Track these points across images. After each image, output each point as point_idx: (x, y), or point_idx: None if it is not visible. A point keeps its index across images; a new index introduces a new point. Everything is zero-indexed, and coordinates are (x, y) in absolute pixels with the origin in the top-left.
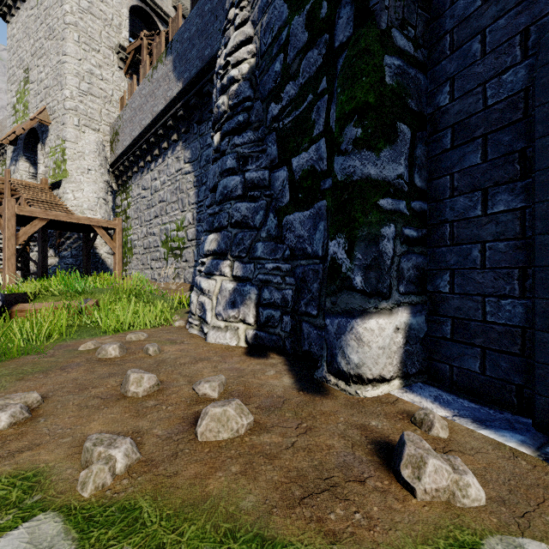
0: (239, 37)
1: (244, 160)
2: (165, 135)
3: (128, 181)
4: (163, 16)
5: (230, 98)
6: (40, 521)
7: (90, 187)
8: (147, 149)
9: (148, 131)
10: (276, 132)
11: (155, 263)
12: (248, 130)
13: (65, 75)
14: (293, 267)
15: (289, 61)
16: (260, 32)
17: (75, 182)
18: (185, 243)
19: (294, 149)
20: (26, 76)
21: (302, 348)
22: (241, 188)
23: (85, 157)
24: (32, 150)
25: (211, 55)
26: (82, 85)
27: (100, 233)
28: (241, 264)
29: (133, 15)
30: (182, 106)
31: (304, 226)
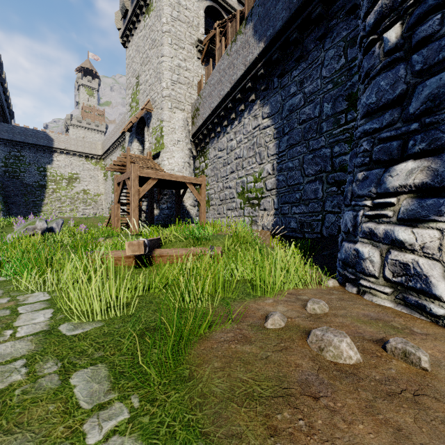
0: None
1: None
2: (242, 99)
3: (205, 146)
4: (228, 9)
5: None
6: None
7: (179, 154)
8: (224, 116)
9: (226, 99)
10: None
11: (231, 212)
12: None
13: (163, 72)
14: None
15: None
16: None
17: (169, 151)
18: (263, 193)
19: None
20: (137, 81)
21: None
22: None
23: (175, 131)
24: (140, 133)
25: None
26: (173, 77)
27: (191, 188)
28: None
29: (206, 15)
30: (262, 65)
31: None
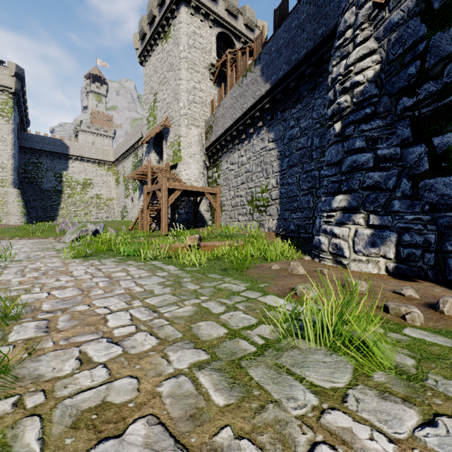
0: (362, 51)
1: (373, 141)
2: (252, 124)
3: (218, 159)
4: (237, 34)
5: (354, 97)
6: (411, 329)
7: (195, 166)
8: (235, 135)
9: (238, 122)
10: (410, 119)
11: (242, 217)
12: (375, 119)
13: (180, 93)
14: (434, 217)
15: (428, 66)
16: (386, 45)
17: (186, 163)
18: (269, 201)
19: (436, 131)
20: (155, 98)
21: (447, 277)
22: (372, 161)
23: (192, 146)
24: (157, 145)
25: (298, 59)
26: (190, 97)
27: (208, 197)
28: (377, 216)
29: (217, 39)
30: (268, 101)
31: (450, 187)
